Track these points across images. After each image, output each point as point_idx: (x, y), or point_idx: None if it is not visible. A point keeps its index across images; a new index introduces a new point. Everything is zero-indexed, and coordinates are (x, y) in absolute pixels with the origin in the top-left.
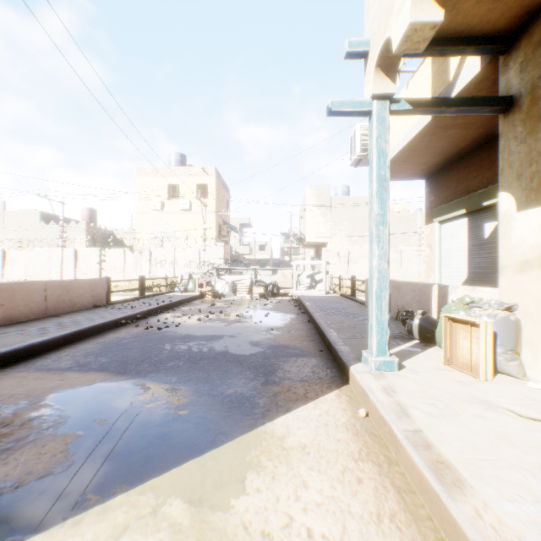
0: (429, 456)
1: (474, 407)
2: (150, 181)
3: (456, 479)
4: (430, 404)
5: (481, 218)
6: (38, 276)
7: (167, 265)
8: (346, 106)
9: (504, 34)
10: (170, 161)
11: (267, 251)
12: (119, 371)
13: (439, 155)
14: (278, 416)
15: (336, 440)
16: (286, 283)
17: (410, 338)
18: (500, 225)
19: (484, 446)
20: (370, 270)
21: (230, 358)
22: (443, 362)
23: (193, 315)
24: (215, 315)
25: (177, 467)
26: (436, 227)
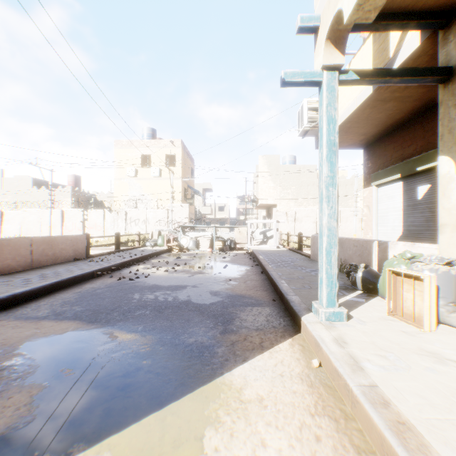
0: (389, 415)
1: (424, 360)
2: (126, 152)
3: (421, 444)
4: (381, 356)
5: (415, 182)
6: (30, 233)
7: (140, 224)
8: (298, 76)
9: (444, 9)
10: (143, 135)
11: (225, 211)
12: (91, 320)
13: (377, 126)
14: (236, 366)
15: (292, 392)
16: (242, 239)
17: (354, 289)
18: (440, 186)
19: (442, 404)
20: (320, 228)
21: (192, 307)
22: (387, 312)
23: (161, 267)
24: (180, 267)
25: (136, 422)
26: (374, 190)
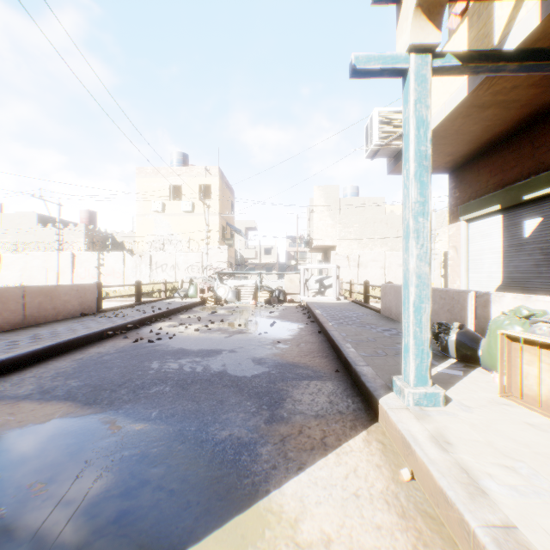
0: None
1: None
2: (151, 181)
3: None
4: (508, 467)
5: (520, 214)
6: (34, 281)
7: (168, 270)
8: (374, 62)
9: None
10: (172, 161)
11: (273, 255)
12: (88, 400)
13: (469, 143)
14: (288, 478)
15: (375, 528)
16: (294, 288)
17: (444, 356)
18: None
19: None
20: (405, 275)
21: (227, 382)
22: (499, 392)
23: (191, 325)
24: (216, 325)
25: None
26: (463, 226)
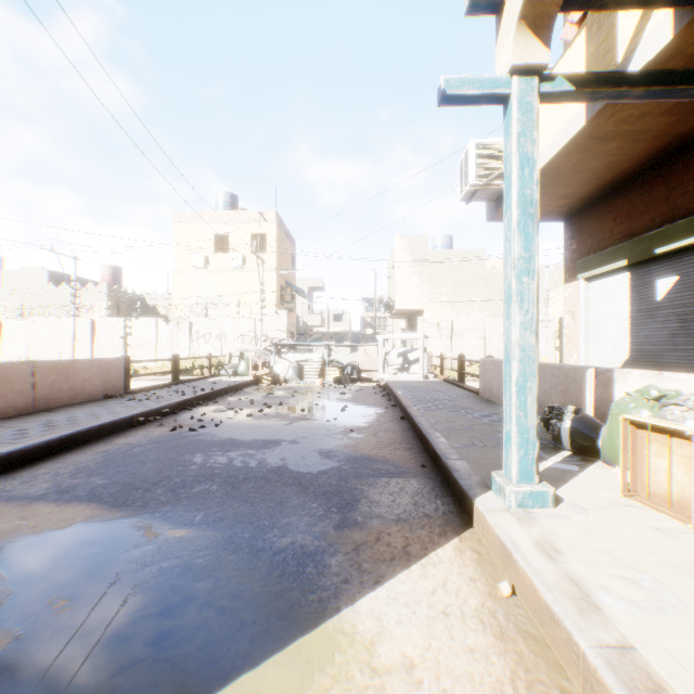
0: None
1: None
2: (191, 229)
3: None
4: (627, 579)
5: (651, 272)
6: (43, 355)
7: (213, 340)
8: (468, 86)
9: None
10: (217, 204)
11: (344, 322)
12: (117, 502)
13: (588, 182)
14: (362, 593)
15: (468, 651)
16: (370, 364)
17: (556, 447)
18: None
19: None
20: (506, 347)
21: (288, 479)
22: (621, 491)
23: (242, 409)
24: (273, 409)
25: None
26: (581, 287)
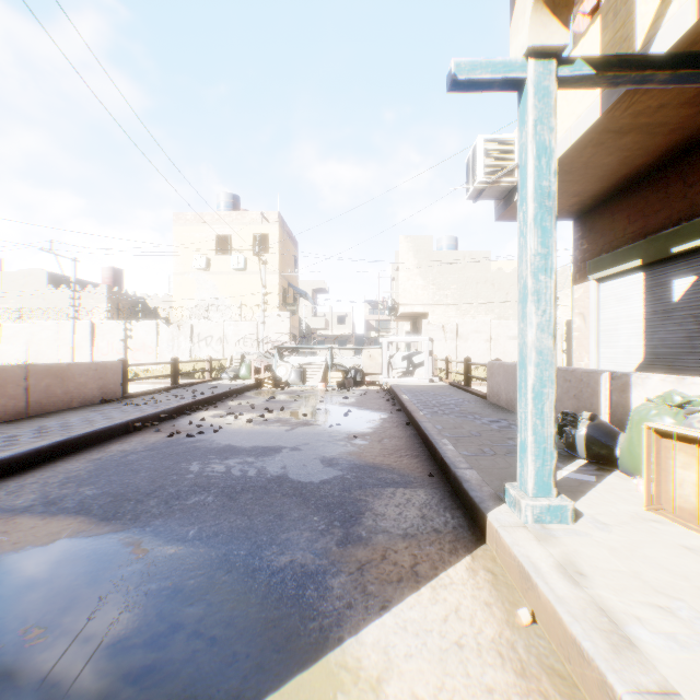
0: None
1: None
2: (192, 231)
3: None
4: (662, 608)
5: (667, 272)
6: (42, 358)
7: (214, 343)
8: (481, 70)
9: None
10: (218, 205)
11: (348, 325)
12: (106, 514)
13: (601, 179)
14: (367, 620)
15: (486, 691)
16: (374, 367)
17: (570, 455)
18: None
19: None
20: (521, 350)
21: (289, 489)
22: (644, 505)
23: (243, 414)
24: (274, 414)
25: None
26: (592, 288)
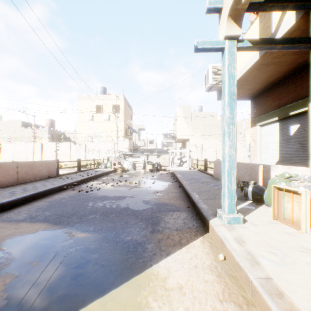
0: (284, 305)
1: (305, 256)
2: (86, 103)
3: None
4: (272, 252)
5: (288, 122)
6: (20, 159)
7: (95, 152)
8: (207, 44)
9: None
10: (97, 91)
11: (154, 144)
12: (56, 222)
13: (261, 83)
14: (161, 259)
15: (205, 281)
16: (165, 163)
17: (245, 199)
18: None
19: None
20: (223, 155)
21: (129, 212)
22: (272, 217)
23: (109, 183)
24: (122, 183)
25: (83, 307)
26: (258, 129)
